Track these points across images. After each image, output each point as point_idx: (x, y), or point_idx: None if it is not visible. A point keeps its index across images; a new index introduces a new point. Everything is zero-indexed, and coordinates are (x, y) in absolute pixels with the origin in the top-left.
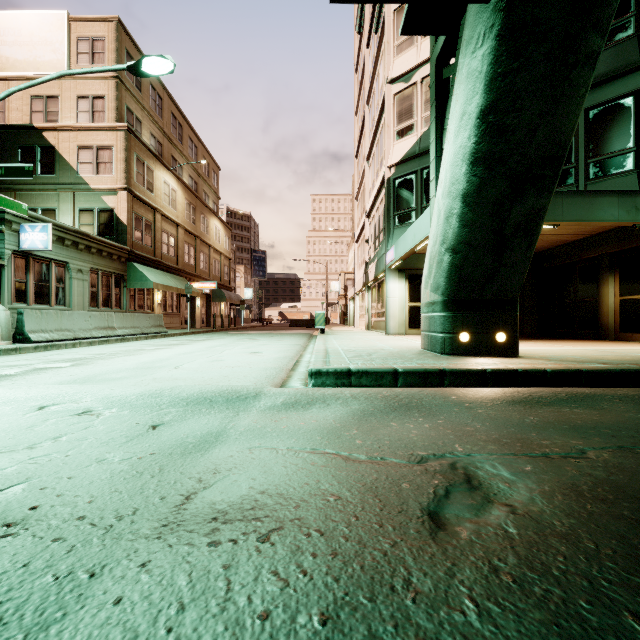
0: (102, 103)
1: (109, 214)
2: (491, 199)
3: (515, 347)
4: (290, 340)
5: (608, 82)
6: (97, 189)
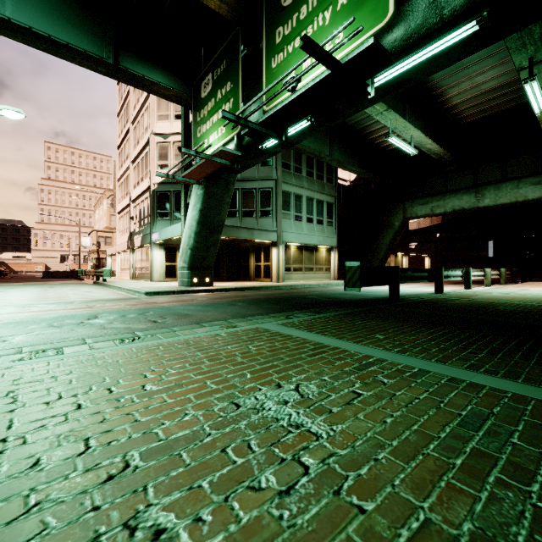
0: None
1: None
2: (204, 235)
3: (212, 283)
4: (88, 286)
5: (248, 181)
6: None
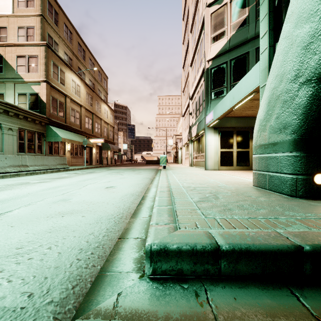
0: (32, 31)
1: (35, 96)
2: None
3: None
4: (143, 174)
5: None
6: (28, 81)
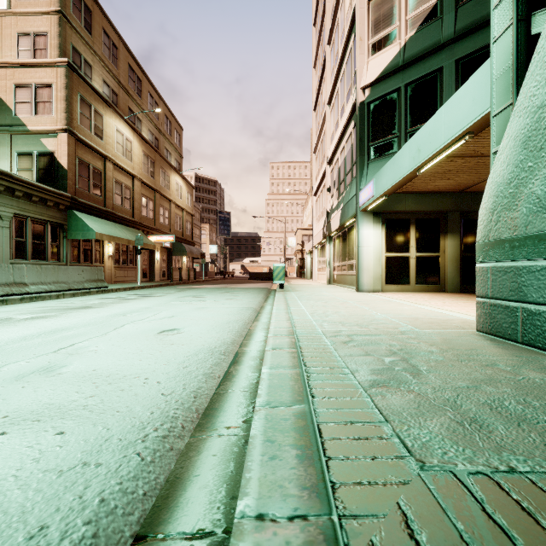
0: (44, 40)
1: (49, 158)
2: None
3: None
4: (241, 299)
5: None
6: (35, 131)
